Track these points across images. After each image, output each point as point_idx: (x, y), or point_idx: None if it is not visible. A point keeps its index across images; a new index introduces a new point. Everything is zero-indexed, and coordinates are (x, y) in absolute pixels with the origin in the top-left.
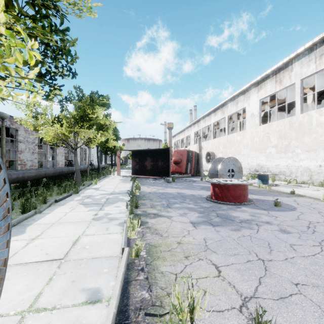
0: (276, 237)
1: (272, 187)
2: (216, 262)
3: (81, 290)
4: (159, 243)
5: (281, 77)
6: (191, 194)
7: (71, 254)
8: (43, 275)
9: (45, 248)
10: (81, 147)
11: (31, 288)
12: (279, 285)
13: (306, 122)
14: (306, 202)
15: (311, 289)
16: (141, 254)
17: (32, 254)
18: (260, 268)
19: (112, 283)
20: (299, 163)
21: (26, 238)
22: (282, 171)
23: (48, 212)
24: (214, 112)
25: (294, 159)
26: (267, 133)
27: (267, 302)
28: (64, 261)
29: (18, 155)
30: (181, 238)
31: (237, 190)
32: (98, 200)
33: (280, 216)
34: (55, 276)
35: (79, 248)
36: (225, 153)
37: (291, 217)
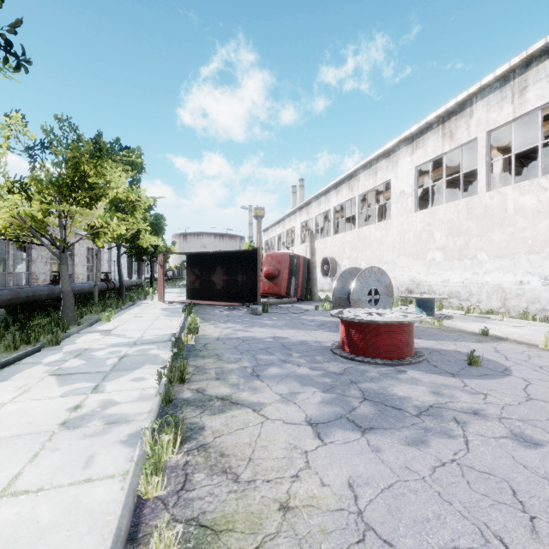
0: (517, 461)
1: (445, 322)
2: None
3: None
4: (227, 513)
5: (453, 127)
6: (300, 341)
7: None
8: None
9: None
10: (89, 246)
11: None
12: None
13: (496, 206)
14: (518, 353)
15: None
16: None
17: None
18: None
19: None
20: (485, 277)
21: None
22: (454, 291)
23: None
24: (335, 189)
25: (476, 270)
26: (428, 225)
27: None
28: None
29: None
30: (291, 486)
31: (394, 333)
32: (98, 363)
33: (491, 393)
34: None
35: None
36: (355, 259)
37: (514, 395)
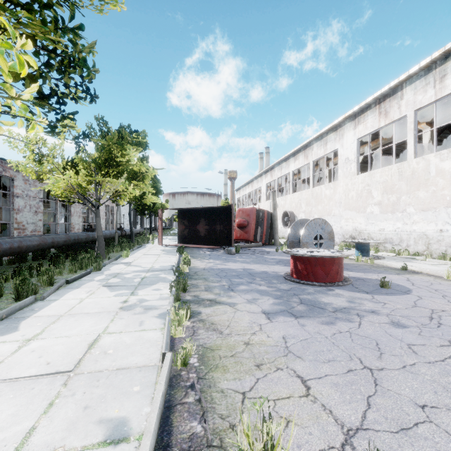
0: (387, 333)
1: (376, 260)
2: (303, 374)
3: (98, 422)
4: (217, 344)
5: (387, 107)
6: (262, 271)
7: (85, 364)
8: (40, 398)
9: (46, 354)
10: (106, 204)
11: (18, 420)
12: (397, 408)
13: (422, 170)
14: (424, 281)
15: (445, 415)
16: (191, 362)
17: (26, 364)
18: (367, 381)
19: (145, 409)
20: (412, 227)
21: (19, 339)
22: (388, 238)
23: (55, 298)
24: (294, 156)
25: (405, 221)
26: (368, 185)
27: (381, 437)
28: (74, 375)
29: (14, 215)
30: (250, 337)
31: (328, 264)
32: (129, 280)
33: (389, 303)
34: (58, 399)
35: (97, 353)
36: (309, 213)
37: (405, 304)
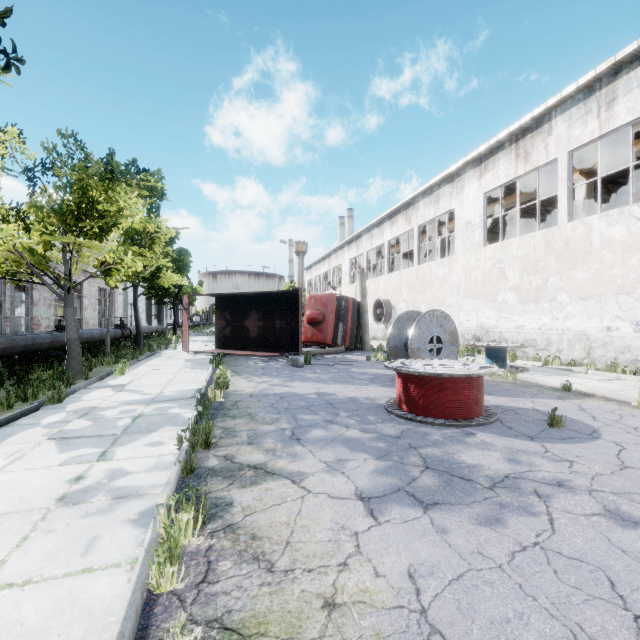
0: (614, 545)
1: (520, 375)
2: None
3: None
4: (259, 612)
5: (528, 146)
6: (349, 397)
7: None
8: None
9: None
10: (101, 286)
11: None
12: None
13: (580, 239)
14: (607, 411)
15: None
16: None
17: None
18: None
19: None
20: (566, 323)
21: None
22: (529, 339)
23: None
24: (390, 219)
25: (555, 314)
26: (499, 261)
27: None
28: None
29: None
30: (337, 577)
31: (461, 388)
32: (108, 424)
33: (578, 460)
34: None
35: None
36: (413, 302)
37: (606, 463)
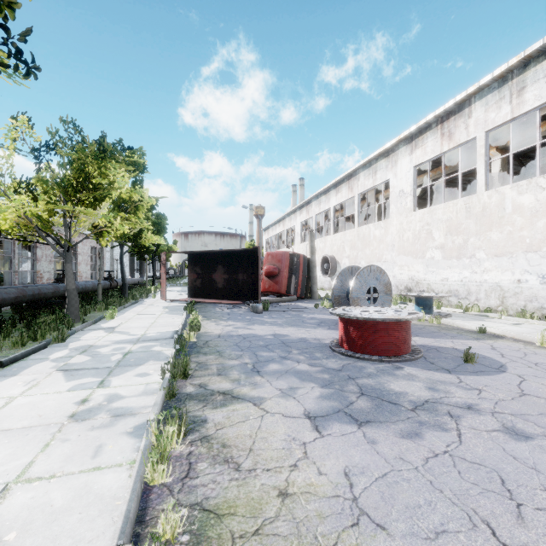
0: (507, 453)
1: (443, 320)
2: None
3: None
4: (229, 499)
5: (452, 127)
6: (300, 338)
7: None
8: None
9: None
10: (92, 245)
11: None
12: None
13: (495, 205)
14: (514, 350)
15: None
16: None
17: None
18: None
19: None
20: (483, 276)
21: None
22: (453, 290)
23: None
24: (335, 188)
25: (474, 269)
26: (427, 224)
27: None
28: None
29: None
30: (289, 475)
31: (392, 331)
32: (103, 359)
33: (486, 389)
34: None
35: None
36: (354, 258)
37: (508, 391)
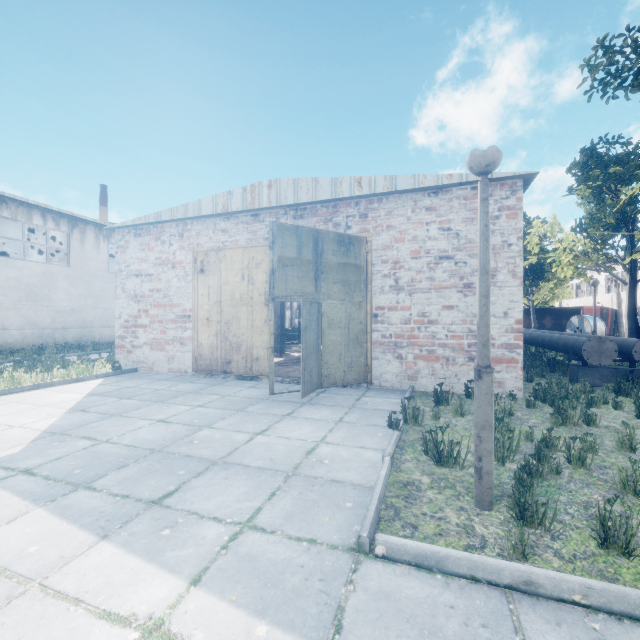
0: None
1: None
2: None
3: None
4: None
5: None
6: None
7: None
8: None
9: None
10: None
11: None
12: None
13: None
14: None
15: None
16: None
17: None
18: None
19: None
20: None
21: None
22: None
23: None
24: None
25: None
26: None
27: None
28: None
29: None
30: None
31: None
32: None
33: None
34: None
35: None
36: None
37: None
